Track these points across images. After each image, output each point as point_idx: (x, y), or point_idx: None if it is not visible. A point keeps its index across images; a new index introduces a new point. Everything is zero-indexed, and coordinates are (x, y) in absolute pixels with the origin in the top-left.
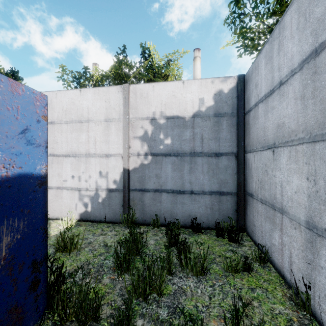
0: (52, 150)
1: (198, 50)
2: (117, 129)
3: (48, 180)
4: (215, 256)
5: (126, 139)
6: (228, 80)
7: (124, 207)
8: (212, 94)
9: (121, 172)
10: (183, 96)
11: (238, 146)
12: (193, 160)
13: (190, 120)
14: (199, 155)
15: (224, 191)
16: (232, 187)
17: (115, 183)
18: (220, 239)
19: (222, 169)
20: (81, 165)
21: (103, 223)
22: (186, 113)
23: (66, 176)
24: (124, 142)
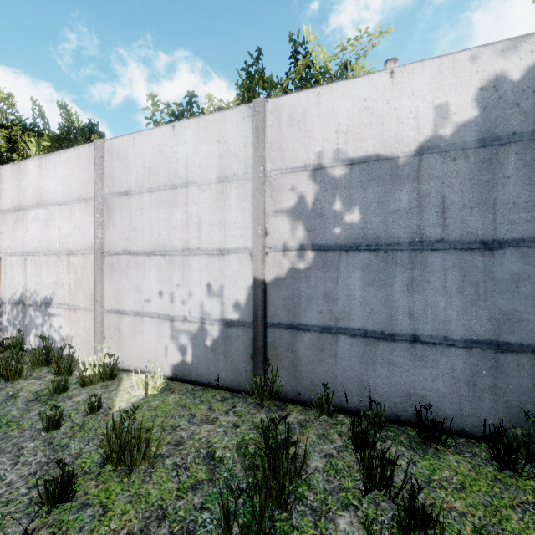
0: (128, 243)
1: (393, 61)
2: (242, 197)
3: (121, 298)
4: None
5: (258, 216)
6: (523, 46)
7: (254, 360)
8: (473, 91)
9: (249, 287)
10: (390, 107)
11: None
12: (418, 260)
13: (409, 162)
14: (435, 248)
15: (510, 341)
16: None
17: (237, 309)
18: (512, 480)
19: (503, 283)
20: (174, 272)
21: (213, 389)
22: (400, 147)
23: (150, 292)
24: (254, 224)
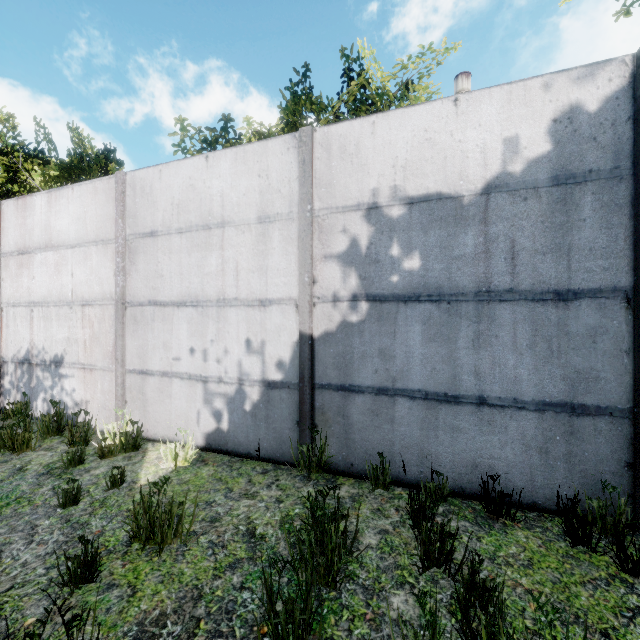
0: (153, 293)
1: (465, 75)
2: (286, 239)
3: (146, 356)
4: (589, 633)
5: (305, 261)
6: (600, 73)
7: (300, 426)
8: (546, 123)
9: (294, 343)
10: (454, 139)
11: (638, 268)
12: (485, 313)
13: (475, 202)
14: (503, 298)
15: (586, 403)
16: (615, 392)
17: (280, 368)
18: (585, 555)
19: (579, 338)
20: (208, 326)
21: (253, 460)
22: (465, 185)
23: (180, 349)
24: (300, 270)
